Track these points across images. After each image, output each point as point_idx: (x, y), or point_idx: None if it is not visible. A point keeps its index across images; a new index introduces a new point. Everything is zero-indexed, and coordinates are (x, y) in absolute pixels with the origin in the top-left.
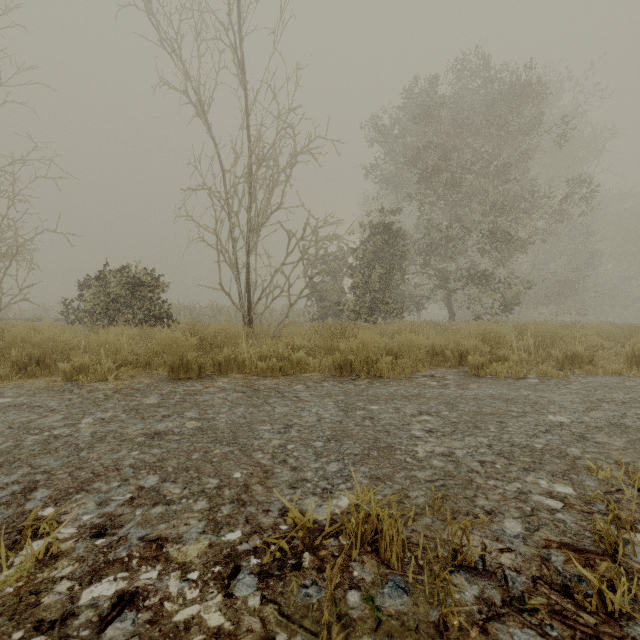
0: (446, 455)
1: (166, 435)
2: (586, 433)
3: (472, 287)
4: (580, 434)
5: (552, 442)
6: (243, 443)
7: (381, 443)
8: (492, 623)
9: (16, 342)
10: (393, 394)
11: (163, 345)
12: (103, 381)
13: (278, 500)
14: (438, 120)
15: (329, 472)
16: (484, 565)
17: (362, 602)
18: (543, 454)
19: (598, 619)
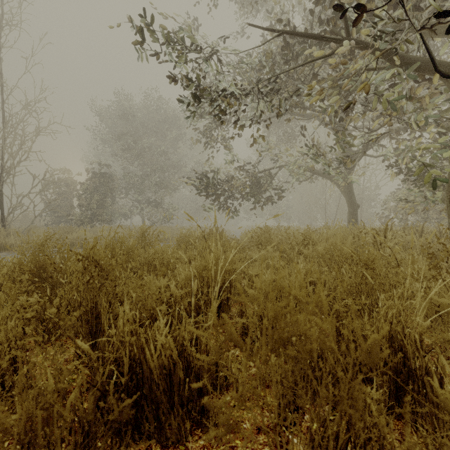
0: None
1: None
2: None
3: (151, 208)
4: None
5: None
6: None
7: None
8: None
9: None
10: None
11: None
12: None
13: None
14: (132, 121)
15: None
16: None
17: None
18: None
19: None
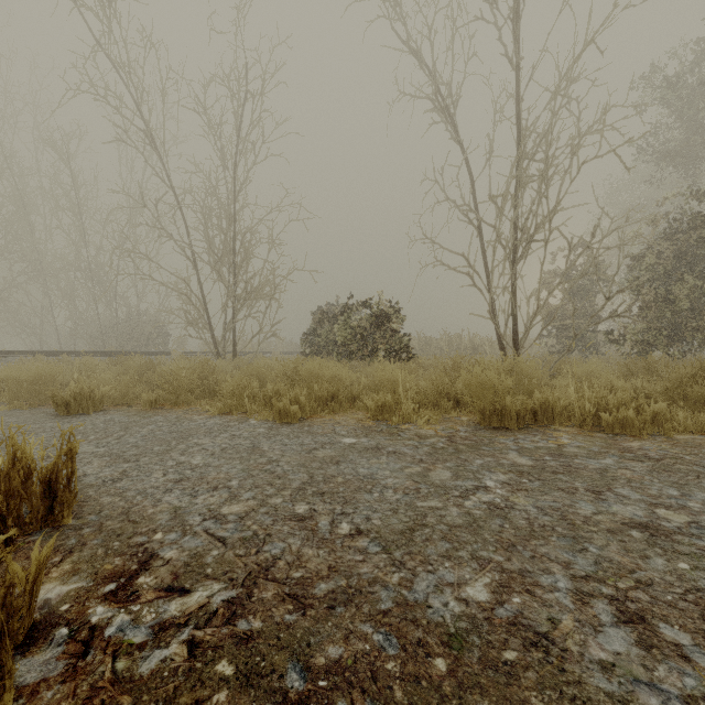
0: None
1: (668, 533)
2: None
3: None
4: None
5: None
6: None
7: None
8: None
9: (310, 376)
10: None
11: (473, 386)
12: (410, 424)
13: None
14: None
15: None
16: None
17: None
18: None
19: None
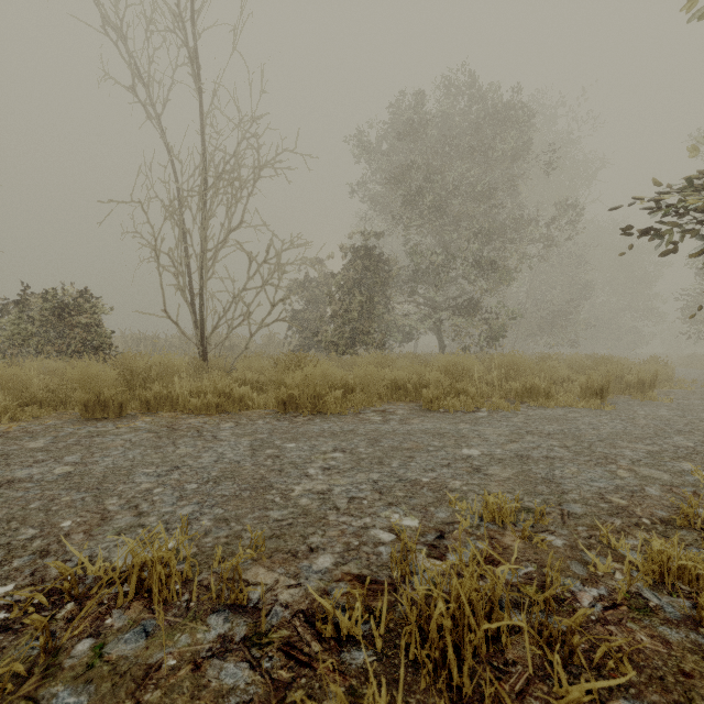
0: (321, 493)
1: (19, 483)
2: (484, 465)
3: (459, 317)
4: (477, 467)
5: (442, 475)
6: (105, 488)
7: (263, 483)
8: (212, 660)
9: None
10: (324, 431)
11: (74, 380)
12: None
13: (90, 549)
14: (423, 139)
15: (177, 516)
16: (258, 602)
17: (89, 650)
18: (422, 488)
19: (325, 647)
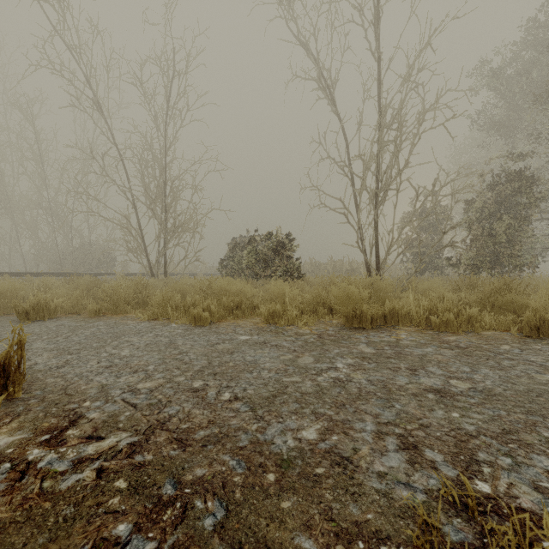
0: None
1: (453, 395)
2: None
3: None
4: None
5: None
6: None
7: None
8: None
9: (220, 291)
10: None
11: (340, 297)
12: (293, 325)
13: None
14: None
15: None
16: None
17: None
18: None
19: None
